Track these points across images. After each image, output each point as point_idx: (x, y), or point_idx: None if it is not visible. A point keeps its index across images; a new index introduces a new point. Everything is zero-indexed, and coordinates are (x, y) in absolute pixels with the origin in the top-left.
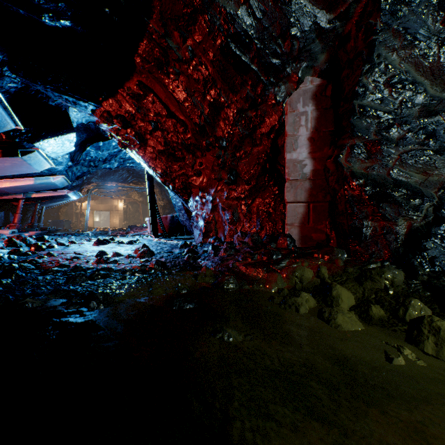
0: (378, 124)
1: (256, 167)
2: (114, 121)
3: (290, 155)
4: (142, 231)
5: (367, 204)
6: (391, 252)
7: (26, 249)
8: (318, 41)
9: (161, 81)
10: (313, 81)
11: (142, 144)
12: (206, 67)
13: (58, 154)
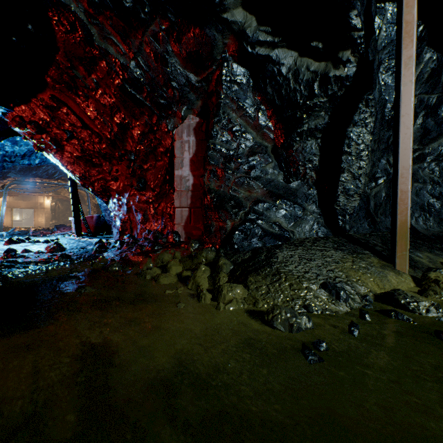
0: (225, 157)
1: (159, 178)
2: (27, 126)
3: (178, 172)
4: (69, 231)
5: (213, 211)
6: (221, 241)
7: None
8: (193, 92)
9: (73, 99)
10: (194, 119)
11: (59, 149)
12: (110, 96)
13: None
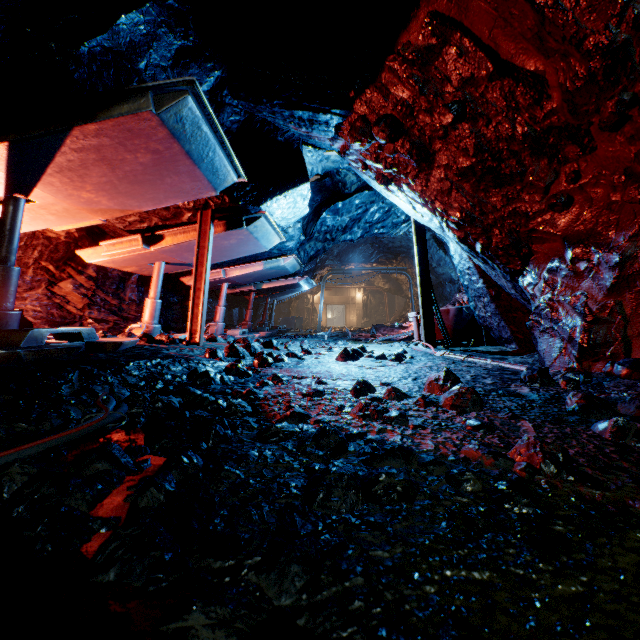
0: None
1: None
2: (373, 131)
3: None
4: (396, 335)
5: None
6: None
7: (248, 362)
8: None
9: None
10: None
11: (421, 167)
12: None
13: (288, 220)
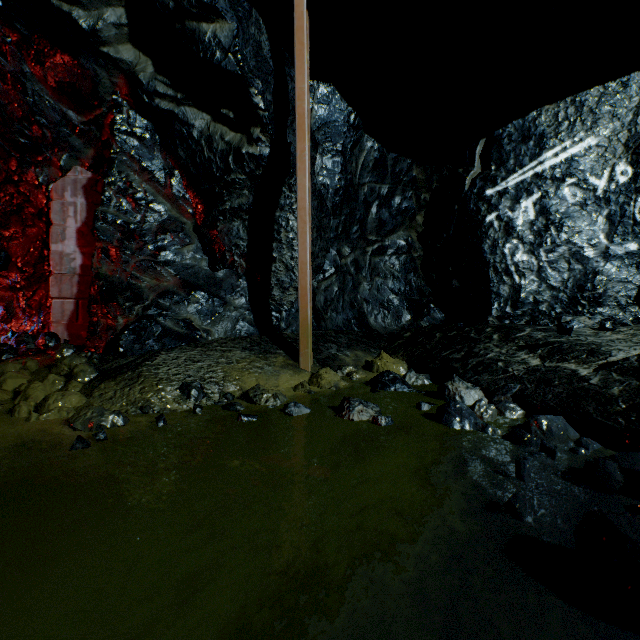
0: (123, 232)
1: (32, 253)
2: None
3: (57, 246)
4: None
5: (99, 304)
6: (106, 344)
7: None
8: (77, 136)
9: None
10: (84, 173)
11: None
12: None
13: None
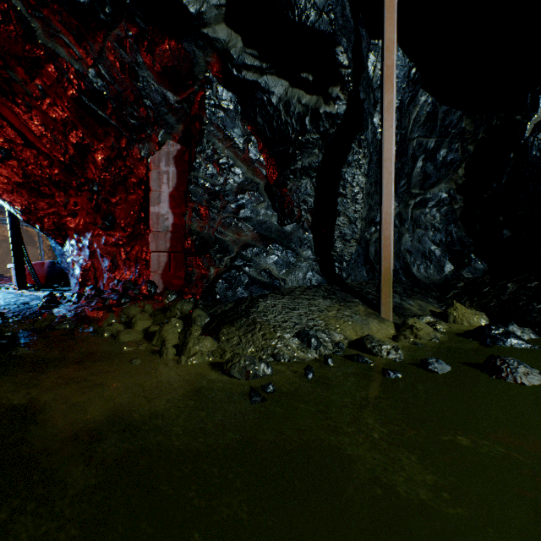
0: (209, 193)
1: (132, 215)
2: None
3: (154, 208)
4: (8, 283)
5: (194, 256)
6: (202, 291)
7: None
8: (172, 114)
9: (9, 108)
10: (174, 146)
11: None
12: (63, 109)
13: None
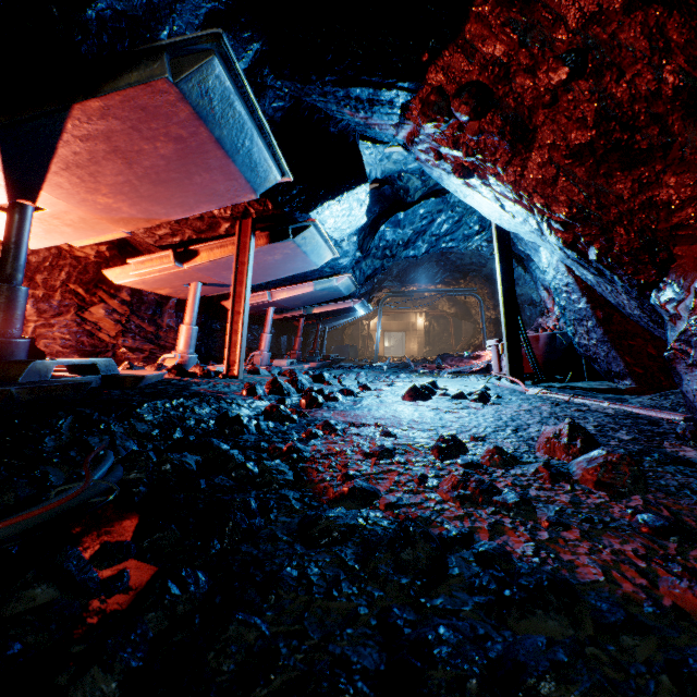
0: None
1: None
2: (452, 104)
3: None
4: (467, 366)
5: None
6: None
7: (294, 401)
8: None
9: None
10: None
11: (516, 150)
12: None
13: (342, 231)
